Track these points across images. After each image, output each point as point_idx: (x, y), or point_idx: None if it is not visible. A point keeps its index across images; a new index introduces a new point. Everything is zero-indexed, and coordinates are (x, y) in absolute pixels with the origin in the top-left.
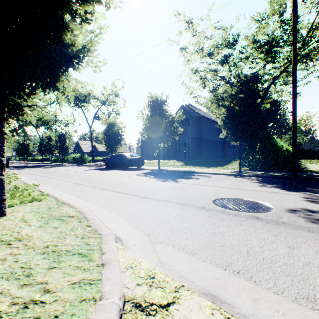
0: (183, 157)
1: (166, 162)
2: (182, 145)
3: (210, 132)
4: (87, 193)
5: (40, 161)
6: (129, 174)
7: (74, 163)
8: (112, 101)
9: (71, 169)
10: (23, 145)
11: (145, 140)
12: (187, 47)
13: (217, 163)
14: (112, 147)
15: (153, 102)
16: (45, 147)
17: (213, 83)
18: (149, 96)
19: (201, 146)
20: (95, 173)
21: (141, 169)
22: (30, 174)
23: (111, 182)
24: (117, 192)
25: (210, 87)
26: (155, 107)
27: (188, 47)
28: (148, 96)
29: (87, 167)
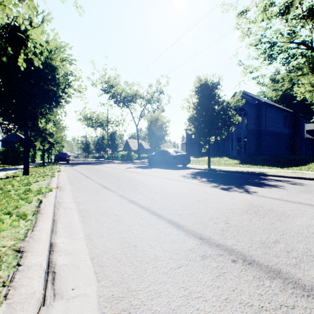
0: (235, 154)
1: (215, 159)
2: (234, 140)
3: (274, 123)
4: (103, 209)
5: (97, 158)
6: (172, 174)
7: (122, 160)
8: (157, 99)
9: (114, 166)
10: (85, 145)
11: (192, 133)
12: (248, 8)
13: (289, 162)
14: (155, 143)
15: (202, 87)
16: (99, 145)
17: (286, 52)
18: (196, 81)
19: (261, 140)
20: (135, 172)
21: (187, 167)
22: (75, 171)
23: (147, 186)
24: (150, 212)
25: (282, 58)
26: (204, 93)
27: (249, 9)
28: (195, 80)
29: (132, 164)
